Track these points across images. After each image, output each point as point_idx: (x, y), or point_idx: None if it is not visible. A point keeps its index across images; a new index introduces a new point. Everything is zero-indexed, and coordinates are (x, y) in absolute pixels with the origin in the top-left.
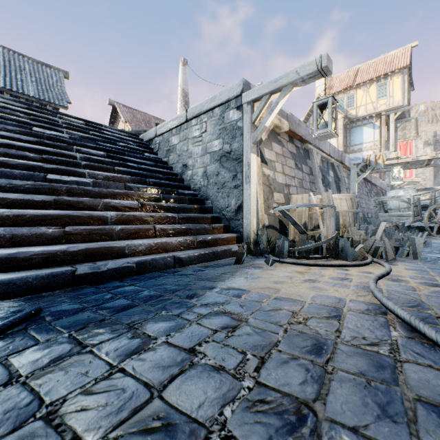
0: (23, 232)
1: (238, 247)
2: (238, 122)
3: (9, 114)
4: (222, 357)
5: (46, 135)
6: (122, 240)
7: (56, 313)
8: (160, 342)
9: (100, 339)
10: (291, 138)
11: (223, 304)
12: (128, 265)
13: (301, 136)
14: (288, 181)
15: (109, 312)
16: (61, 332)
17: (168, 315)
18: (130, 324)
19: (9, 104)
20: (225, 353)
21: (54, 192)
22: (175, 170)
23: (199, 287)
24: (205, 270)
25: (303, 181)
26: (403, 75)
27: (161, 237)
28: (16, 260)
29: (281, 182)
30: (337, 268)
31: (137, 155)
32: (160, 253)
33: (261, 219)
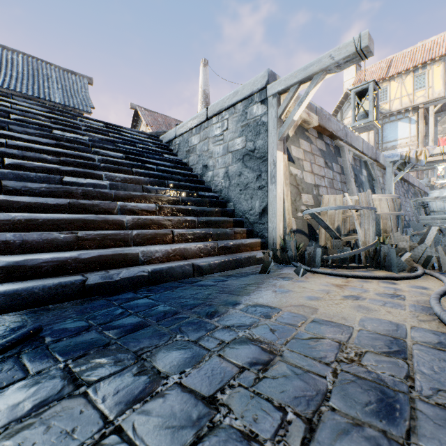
0: (33, 238)
1: (263, 254)
2: (263, 117)
3: (31, 118)
4: (253, 415)
5: (65, 137)
6: (137, 246)
7: (57, 333)
8: (171, 383)
9: (99, 374)
10: (320, 134)
11: (250, 327)
12: (143, 274)
13: (331, 132)
14: (317, 181)
15: (116, 333)
16: (56, 360)
17: (183, 341)
18: (138, 352)
19: (32, 108)
20: (256, 408)
21: (70, 195)
22: (195, 171)
23: (220, 303)
24: (227, 280)
25: (334, 180)
26: (445, 63)
27: (180, 243)
28: (24, 269)
29: (310, 182)
30: (381, 281)
31: (156, 156)
32: (178, 260)
33: (288, 223)
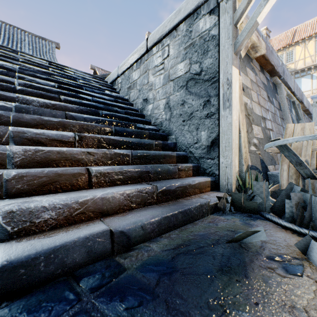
0: None
1: (217, 199)
2: (212, 29)
3: None
4: None
5: None
6: (13, 199)
7: None
8: None
9: None
10: (262, 68)
11: None
12: None
13: (273, 65)
14: (263, 113)
15: None
16: None
17: None
18: None
19: None
20: None
21: None
22: (136, 106)
23: None
24: (174, 273)
25: (275, 115)
26: None
27: (101, 186)
28: None
29: (258, 114)
30: None
31: (96, 90)
32: (91, 219)
33: (245, 158)
